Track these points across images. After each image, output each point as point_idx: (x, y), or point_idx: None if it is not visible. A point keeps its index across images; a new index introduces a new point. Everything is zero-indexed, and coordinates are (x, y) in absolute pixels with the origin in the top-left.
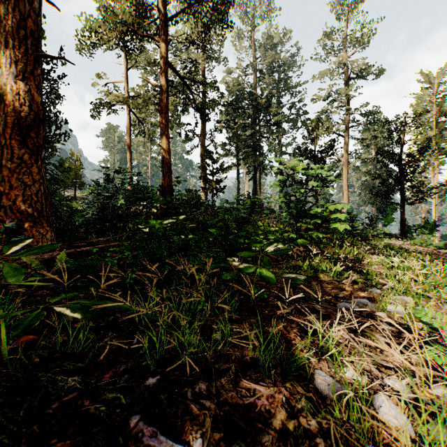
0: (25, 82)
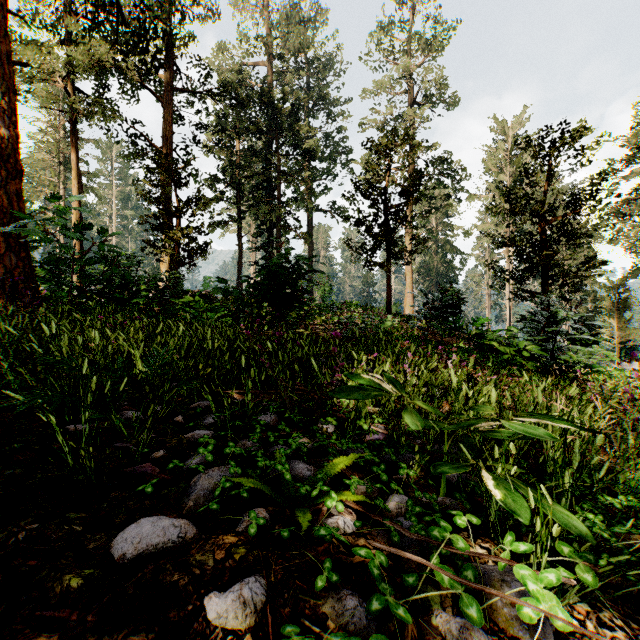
0: None
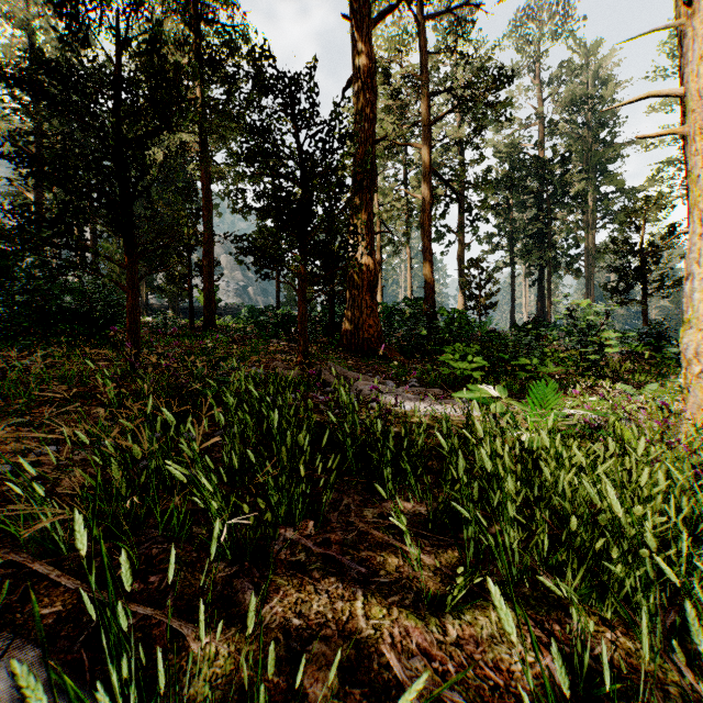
0: (371, 257)
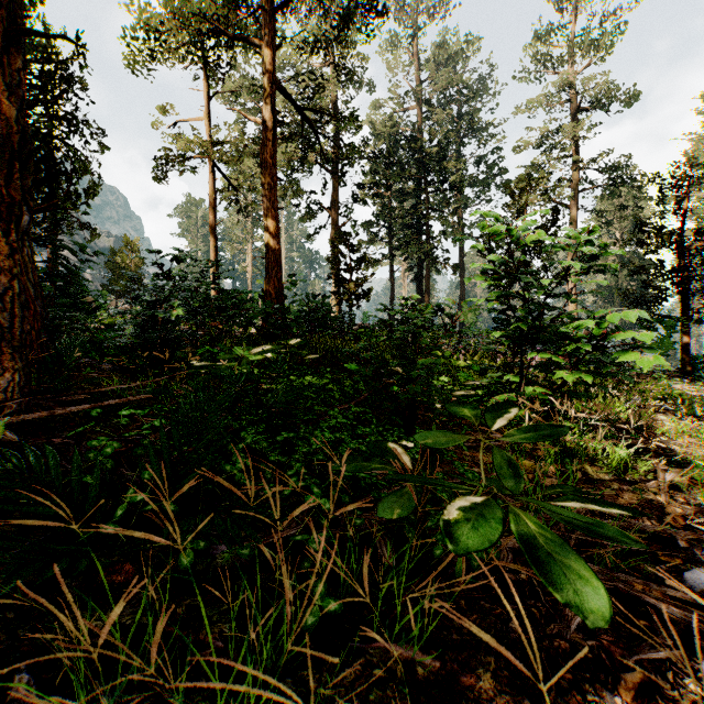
0: None
